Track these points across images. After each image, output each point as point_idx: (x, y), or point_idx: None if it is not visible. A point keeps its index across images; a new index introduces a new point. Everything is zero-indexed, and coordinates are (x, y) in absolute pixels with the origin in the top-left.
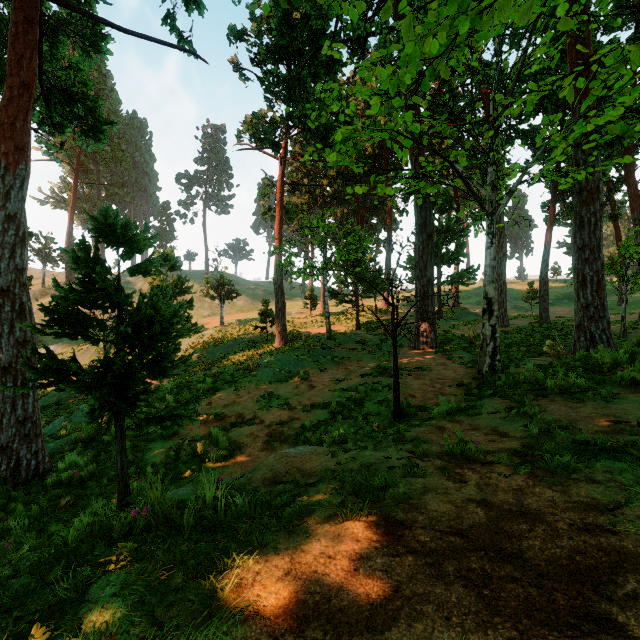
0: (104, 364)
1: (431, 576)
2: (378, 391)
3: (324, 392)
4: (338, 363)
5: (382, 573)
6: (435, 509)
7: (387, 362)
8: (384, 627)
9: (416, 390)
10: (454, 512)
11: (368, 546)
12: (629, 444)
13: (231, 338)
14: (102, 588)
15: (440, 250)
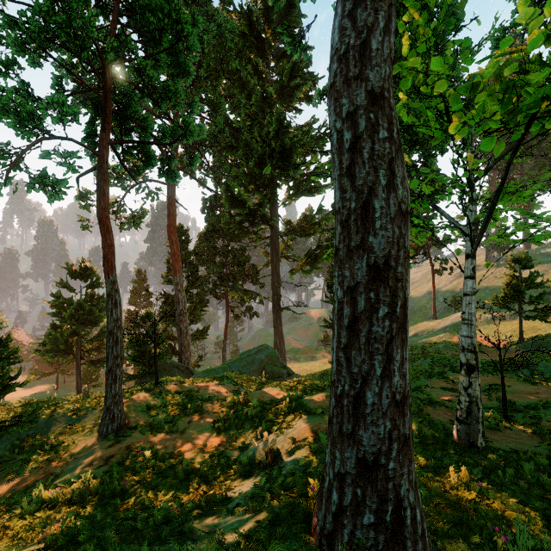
0: None
1: None
2: None
3: (531, 398)
4: None
5: None
6: None
7: None
8: None
9: None
10: None
11: None
12: (434, 423)
13: None
14: None
15: None
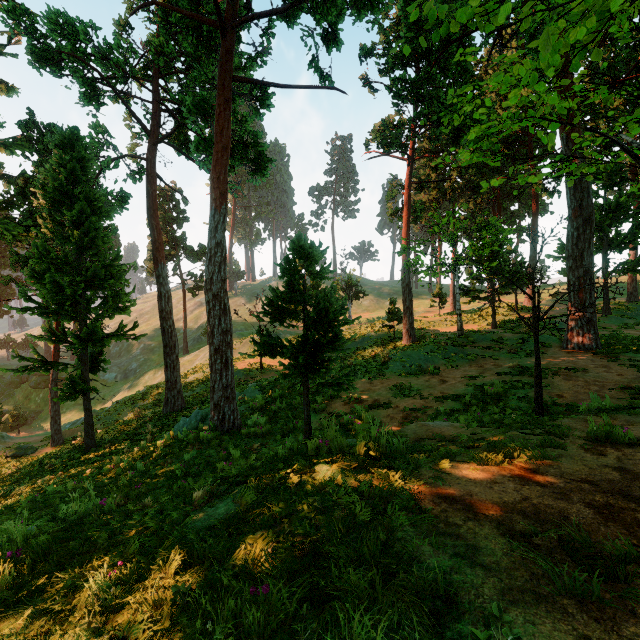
0: (303, 340)
1: (556, 498)
2: (517, 389)
3: (456, 387)
4: (471, 361)
5: (513, 491)
6: (568, 467)
7: (529, 362)
8: (513, 512)
9: (565, 390)
10: (587, 471)
11: (502, 478)
12: None
13: (360, 335)
14: (321, 467)
15: (606, 233)
